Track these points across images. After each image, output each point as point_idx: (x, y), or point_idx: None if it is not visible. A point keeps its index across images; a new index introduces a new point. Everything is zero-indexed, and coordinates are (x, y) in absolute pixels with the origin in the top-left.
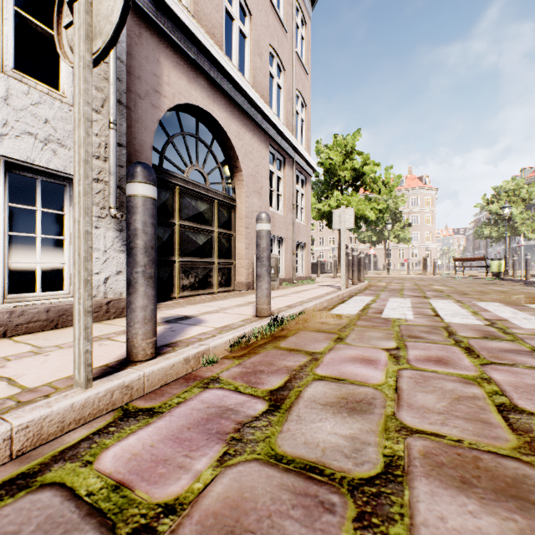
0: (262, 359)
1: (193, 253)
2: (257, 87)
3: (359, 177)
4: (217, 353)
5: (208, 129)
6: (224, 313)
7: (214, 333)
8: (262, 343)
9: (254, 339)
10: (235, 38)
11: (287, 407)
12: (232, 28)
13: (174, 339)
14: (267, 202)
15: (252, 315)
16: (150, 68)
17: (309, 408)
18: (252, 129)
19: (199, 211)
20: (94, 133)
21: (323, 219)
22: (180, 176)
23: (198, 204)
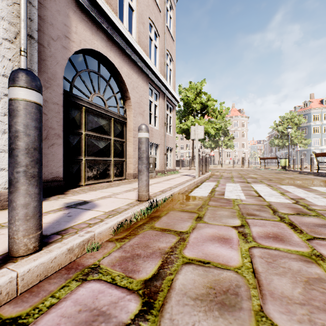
0: (140, 241)
1: (96, 154)
2: (141, 44)
3: (205, 108)
4: (102, 237)
5: (107, 69)
6: (114, 198)
7: (102, 217)
8: (141, 224)
9: (135, 221)
10: (126, 9)
11: (160, 305)
12: (124, 2)
13: (66, 226)
14: (148, 121)
15: (135, 199)
16: (61, 19)
17: (181, 305)
18: (138, 72)
19: (100, 125)
20: (8, 58)
21: (183, 133)
22: (86, 100)
23: (99, 120)
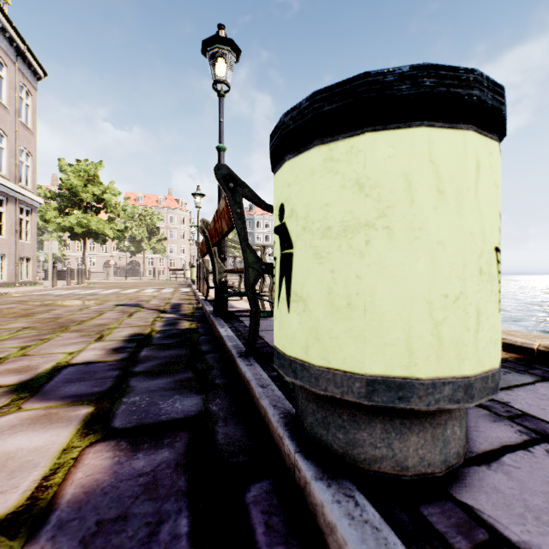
0: None
1: None
2: None
3: (102, 201)
4: None
5: None
6: None
7: None
8: None
9: None
10: None
11: None
12: None
13: None
14: None
15: None
16: None
17: None
18: None
19: None
20: None
21: (65, 231)
22: None
23: None
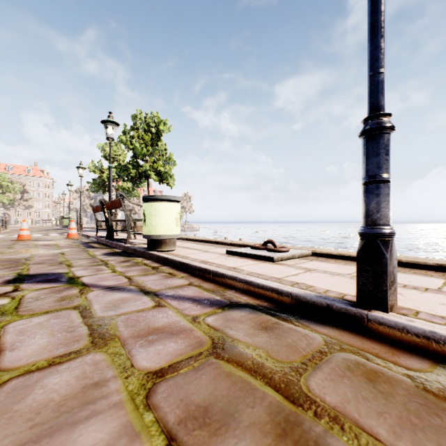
0: None
1: None
2: None
3: (0, 184)
4: None
5: None
6: None
7: None
8: None
9: None
10: None
11: None
12: None
13: None
14: None
15: None
16: None
17: None
18: None
19: None
20: None
21: None
22: None
23: None
